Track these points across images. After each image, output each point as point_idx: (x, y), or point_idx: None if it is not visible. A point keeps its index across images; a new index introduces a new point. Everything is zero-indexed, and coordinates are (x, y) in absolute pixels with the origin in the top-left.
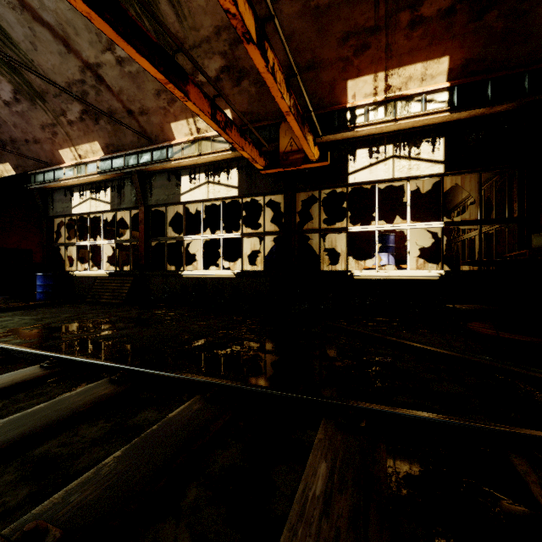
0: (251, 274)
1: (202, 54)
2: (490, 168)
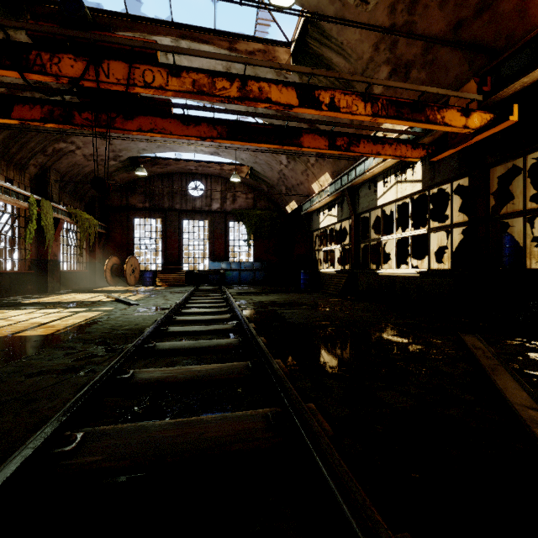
0: (433, 273)
1: (371, 73)
2: None
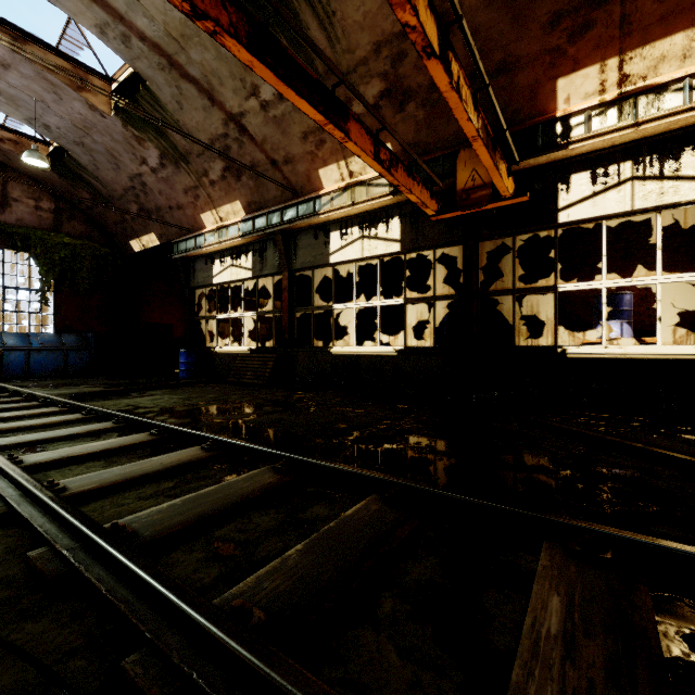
0: (418, 351)
1: (358, 80)
2: None
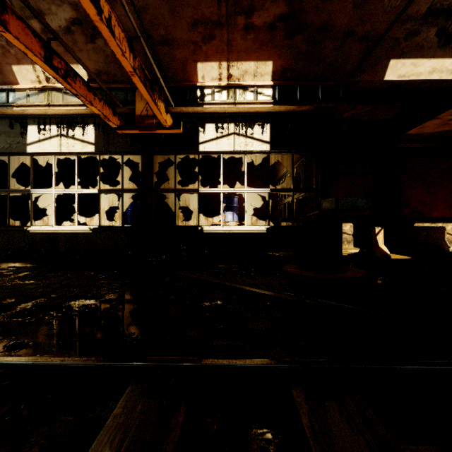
0: (109, 229)
1: None
2: (299, 151)
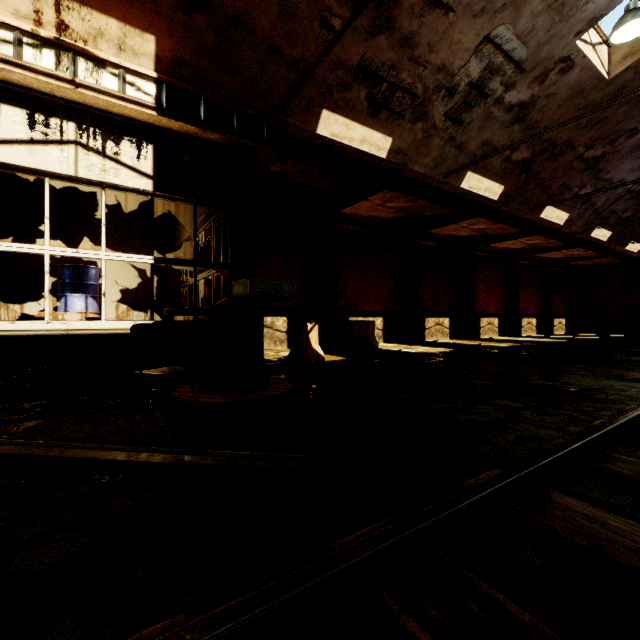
0: None
1: None
2: (206, 203)
